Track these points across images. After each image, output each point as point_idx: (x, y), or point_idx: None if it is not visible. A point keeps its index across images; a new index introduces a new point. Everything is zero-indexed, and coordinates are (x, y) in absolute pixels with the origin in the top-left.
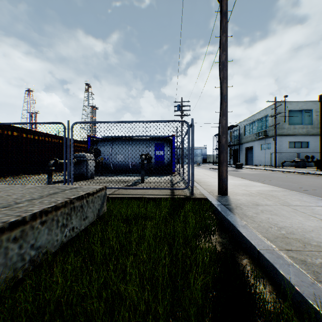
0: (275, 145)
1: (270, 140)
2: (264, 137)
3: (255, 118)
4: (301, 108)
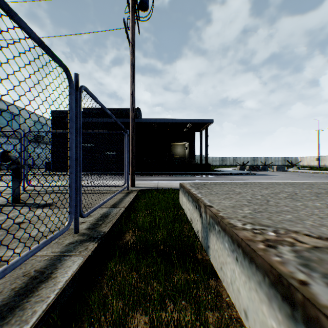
0: None
1: None
2: None
3: None
4: (12, 111)
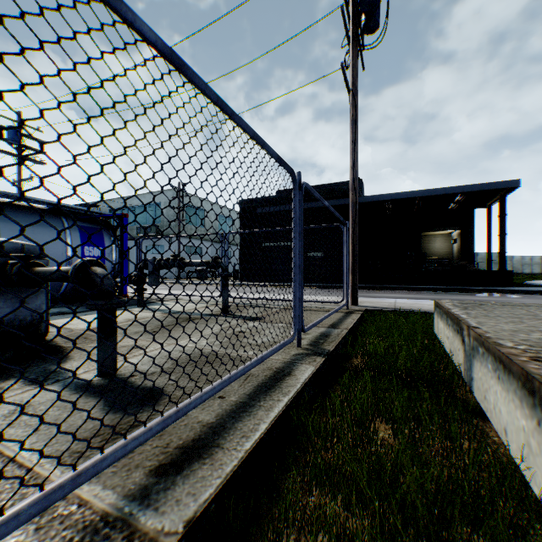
0: (180, 249)
1: (164, 241)
2: (155, 235)
3: (137, 203)
4: (197, 206)
